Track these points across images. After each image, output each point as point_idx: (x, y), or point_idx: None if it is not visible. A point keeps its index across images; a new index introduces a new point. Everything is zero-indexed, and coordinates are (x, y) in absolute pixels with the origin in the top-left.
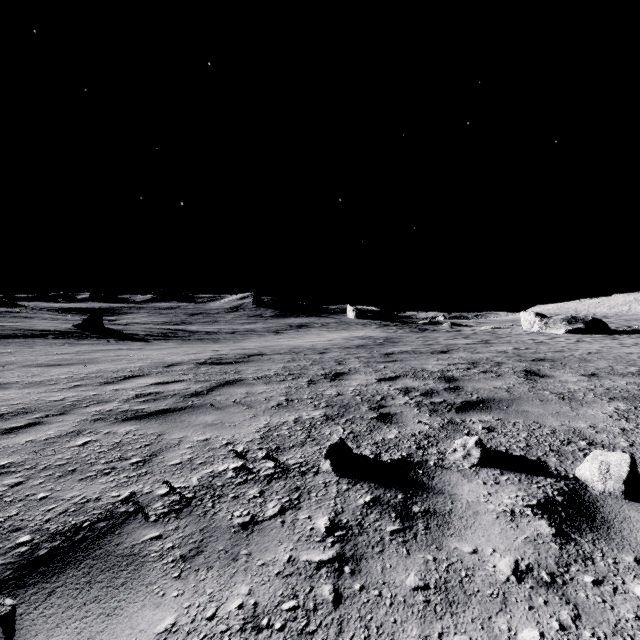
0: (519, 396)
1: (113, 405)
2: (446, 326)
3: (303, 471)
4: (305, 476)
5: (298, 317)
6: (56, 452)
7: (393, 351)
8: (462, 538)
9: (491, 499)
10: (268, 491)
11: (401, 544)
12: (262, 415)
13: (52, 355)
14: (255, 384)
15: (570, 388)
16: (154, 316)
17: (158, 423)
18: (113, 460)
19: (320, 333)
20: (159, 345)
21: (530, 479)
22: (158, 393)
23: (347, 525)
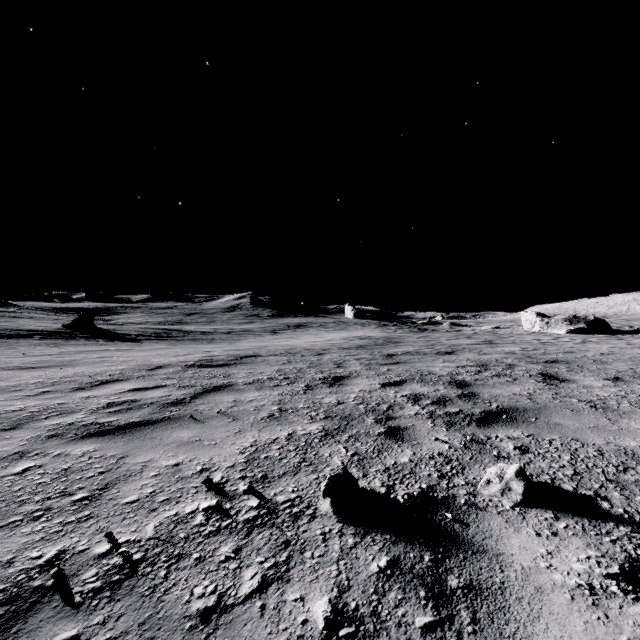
0: (545, 405)
1: (77, 417)
2: (446, 326)
3: (295, 514)
4: (297, 522)
5: (296, 317)
6: None
7: (395, 352)
8: None
9: (554, 563)
10: (246, 548)
11: None
12: (249, 430)
13: (31, 357)
14: (245, 390)
15: (599, 395)
16: (150, 316)
17: (123, 441)
18: (52, 496)
19: (318, 333)
20: (150, 346)
21: (597, 527)
22: (133, 401)
23: (356, 614)
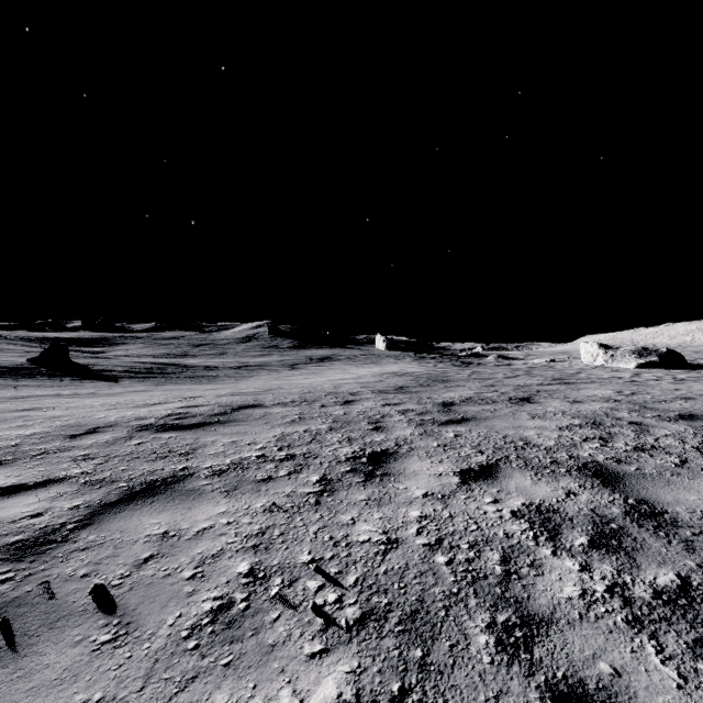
0: None
1: None
2: (492, 359)
3: None
4: None
5: (320, 348)
6: None
7: (451, 398)
8: None
9: None
10: None
11: None
12: None
13: None
14: (203, 494)
15: None
16: (152, 347)
17: None
18: None
19: (345, 368)
20: (125, 387)
21: None
22: None
23: None
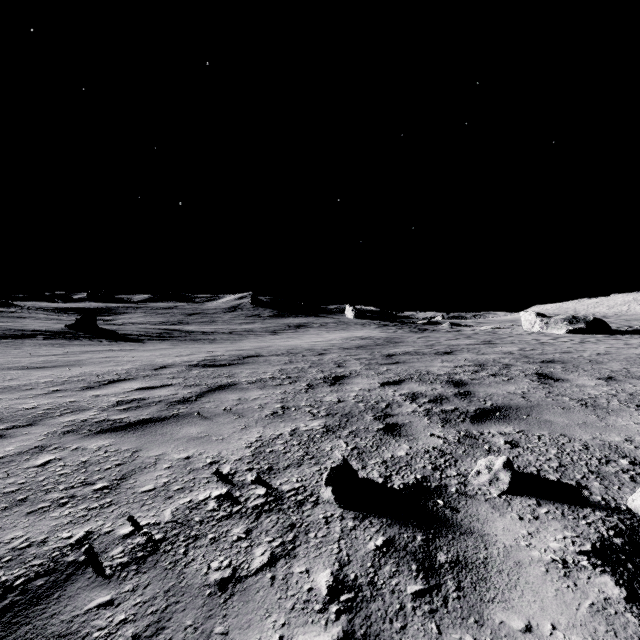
0: (537, 403)
1: (89, 414)
2: (446, 326)
3: (299, 501)
4: (302, 508)
5: (296, 317)
6: (9, 474)
7: (395, 352)
8: (507, 605)
9: (533, 542)
10: (256, 530)
11: (428, 616)
12: (254, 426)
13: (37, 357)
14: (249, 389)
15: (590, 393)
16: (151, 316)
17: (136, 436)
18: (74, 485)
19: (319, 333)
20: (153, 346)
21: (575, 512)
22: (142, 400)
23: (355, 583)
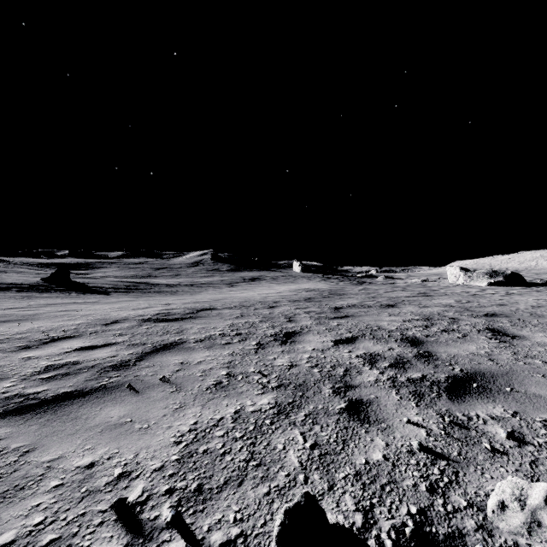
0: (510, 368)
1: (4, 385)
2: (381, 279)
3: None
4: None
5: (251, 271)
6: None
7: (341, 305)
8: None
9: None
10: None
11: None
12: (191, 405)
13: None
14: (195, 349)
15: None
16: (123, 270)
17: (40, 423)
18: None
19: (270, 285)
20: (116, 298)
21: None
22: (74, 364)
23: None
